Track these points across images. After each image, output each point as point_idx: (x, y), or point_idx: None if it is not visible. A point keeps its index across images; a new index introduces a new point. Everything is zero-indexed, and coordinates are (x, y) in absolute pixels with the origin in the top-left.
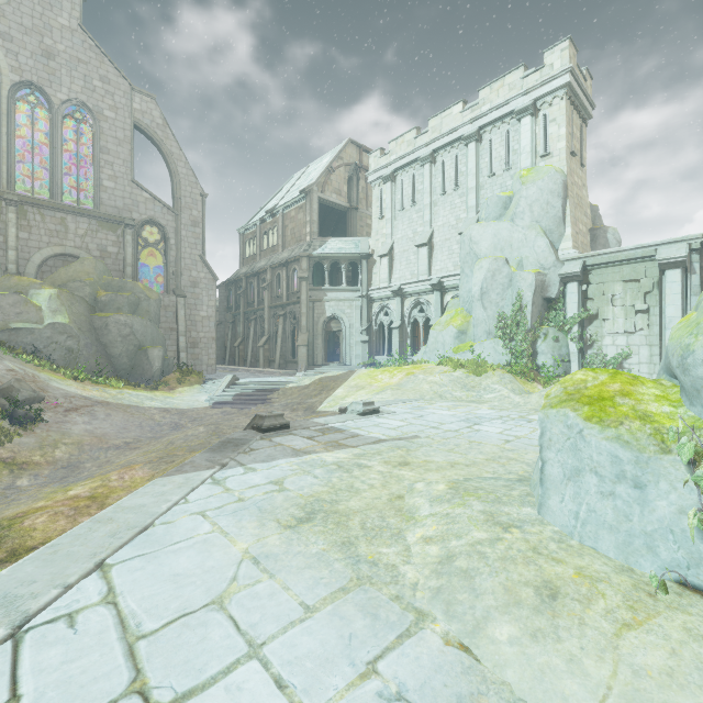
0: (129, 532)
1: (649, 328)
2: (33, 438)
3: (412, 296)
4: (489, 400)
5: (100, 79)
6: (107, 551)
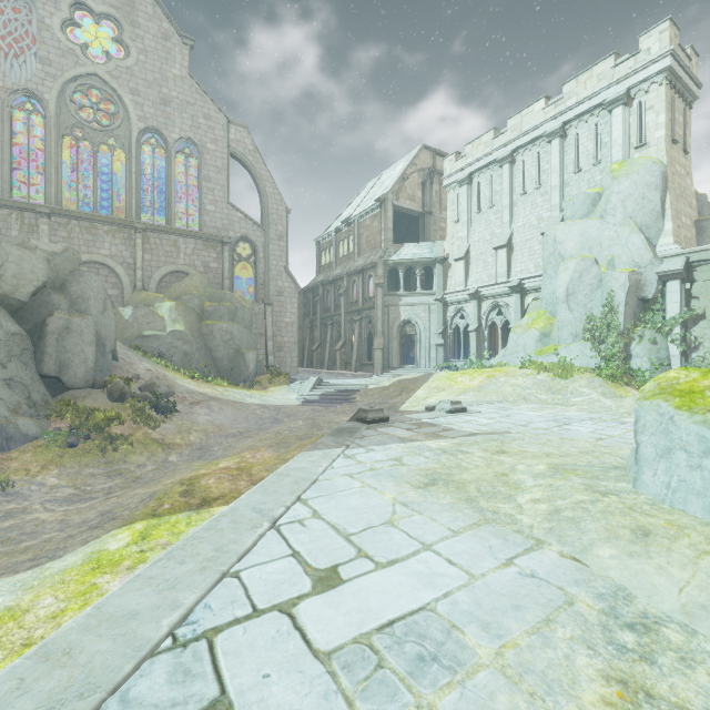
0: (306, 482)
1: None
2: (173, 425)
3: (489, 298)
4: (577, 403)
5: (204, 117)
6: (299, 491)
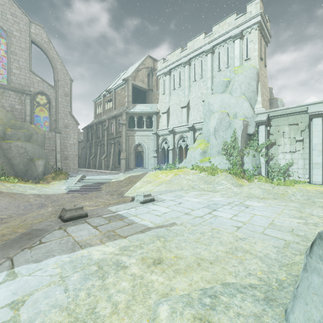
0: None
1: (303, 150)
2: None
3: (179, 133)
4: (219, 190)
5: (11, 14)
6: None
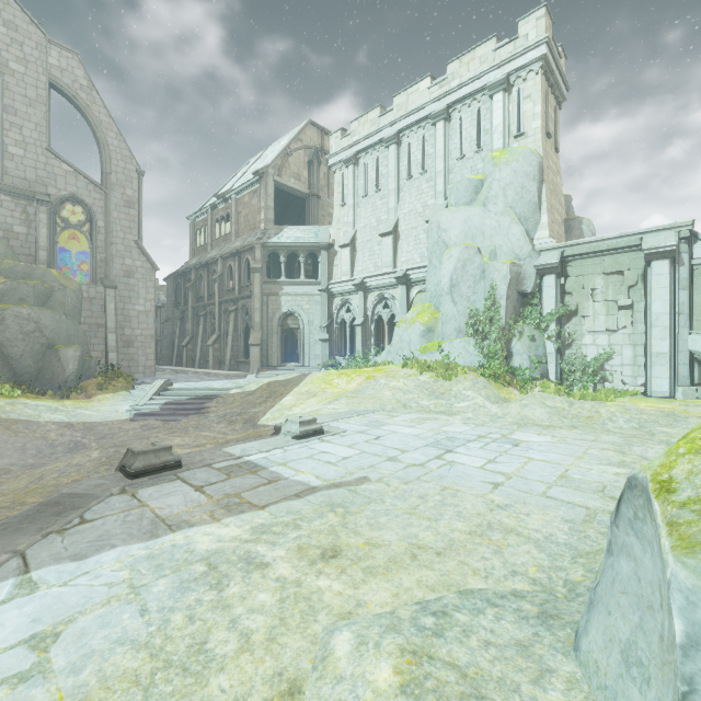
0: None
1: (633, 326)
2: None
3: (376, 290)
4: (461, 410)
5: (4, 24)
6: None
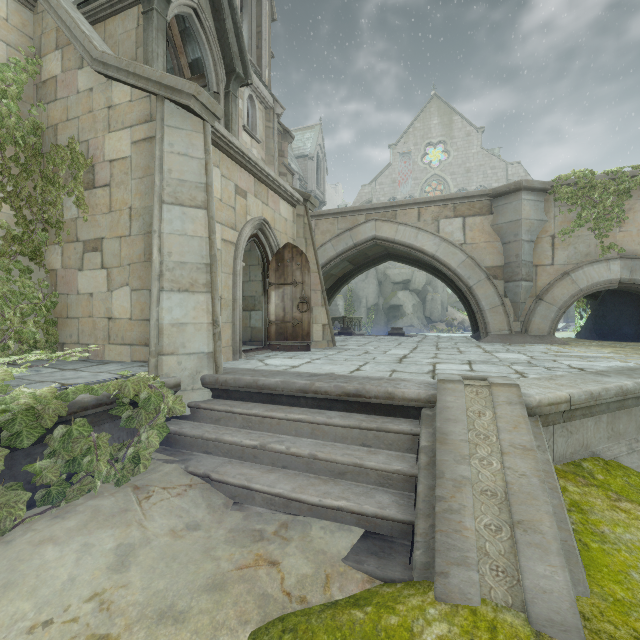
0: None
1: None
2: None
3: None
4: None
5: (490, 169)
6: None
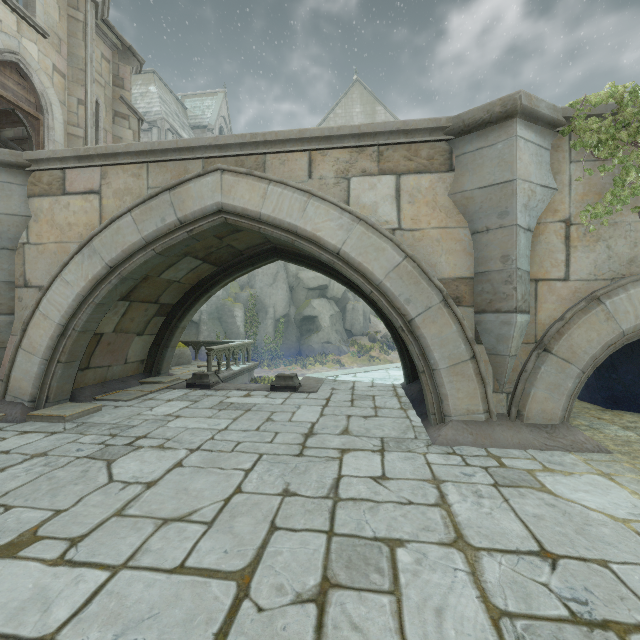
0: None
1: None
2: (396, 355)
3: None
4: None
5: None
6: None
